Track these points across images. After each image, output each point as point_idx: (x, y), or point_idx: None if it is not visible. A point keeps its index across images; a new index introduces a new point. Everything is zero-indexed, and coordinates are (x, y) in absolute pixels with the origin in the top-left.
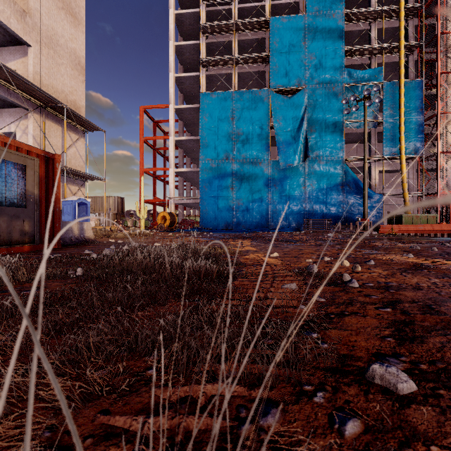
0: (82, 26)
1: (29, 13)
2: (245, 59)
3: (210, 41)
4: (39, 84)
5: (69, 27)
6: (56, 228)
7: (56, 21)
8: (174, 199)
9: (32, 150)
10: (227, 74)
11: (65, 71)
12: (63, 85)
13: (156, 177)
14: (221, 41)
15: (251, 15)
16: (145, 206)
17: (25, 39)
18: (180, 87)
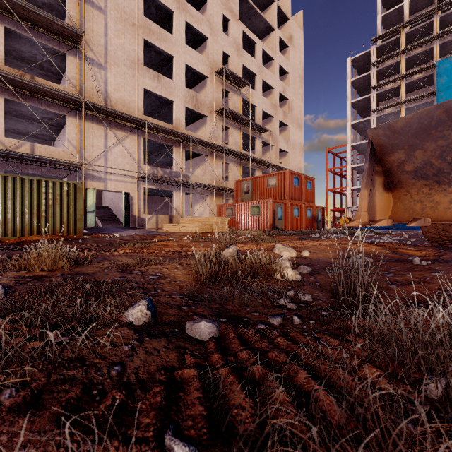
0: (302, 128)
1: (288, 139)
2: (411, 99)
3: (379, 92)
4: (291, 166)
5: (298, 133)
6: (324, 226)
7: (295, 135)
8: (350, 208)
9: (321, 207)
10: (395, 111)
11: (297, 155)
12: (297, 162)
13: (335, 192)
14: (390, 89)
15: (418, 61)
16: (330, 213)
17: (288, 151)
18: (355, 127)
